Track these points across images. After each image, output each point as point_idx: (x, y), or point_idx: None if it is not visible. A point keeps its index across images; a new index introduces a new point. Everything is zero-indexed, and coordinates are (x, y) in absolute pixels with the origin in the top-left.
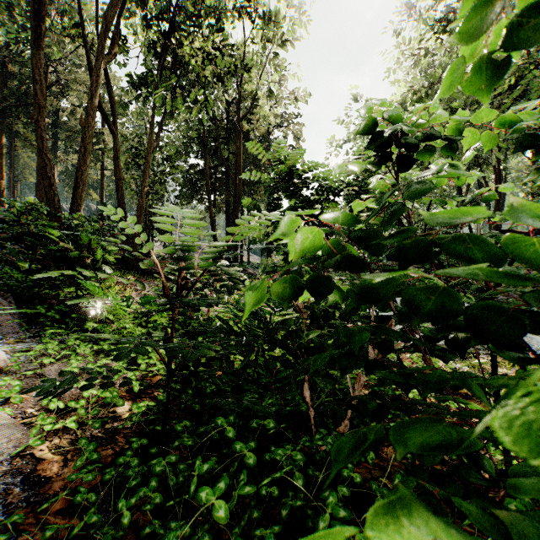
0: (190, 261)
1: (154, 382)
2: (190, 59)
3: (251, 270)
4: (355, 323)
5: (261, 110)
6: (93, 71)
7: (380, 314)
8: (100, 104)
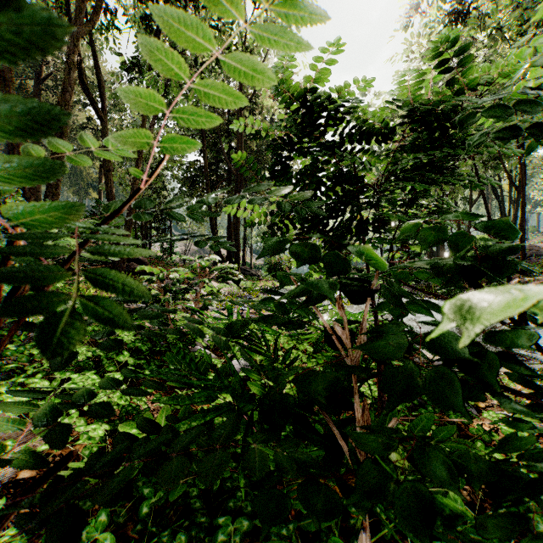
0: (190, 262)
1: None
2: None
3: (253, 271)
4: (421, 353)
5: (265, 102)
6: (73, 44)
7: (406, 321)
8: (87, 87)
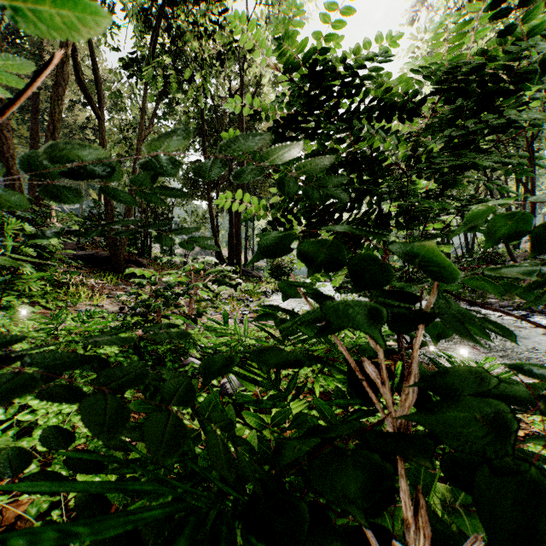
0: None
1: (9, 521)
2: (185, 33)
3: (255, 273)
4: None
5: (267, 100)
6: None
7: None
8: (83, 83)
